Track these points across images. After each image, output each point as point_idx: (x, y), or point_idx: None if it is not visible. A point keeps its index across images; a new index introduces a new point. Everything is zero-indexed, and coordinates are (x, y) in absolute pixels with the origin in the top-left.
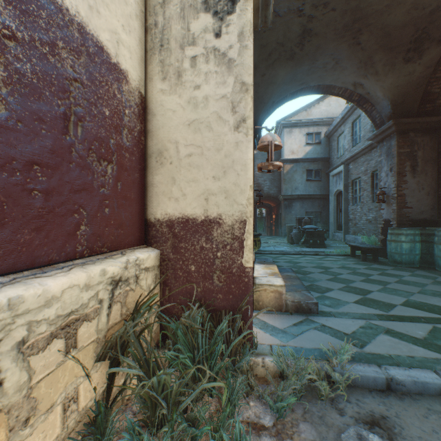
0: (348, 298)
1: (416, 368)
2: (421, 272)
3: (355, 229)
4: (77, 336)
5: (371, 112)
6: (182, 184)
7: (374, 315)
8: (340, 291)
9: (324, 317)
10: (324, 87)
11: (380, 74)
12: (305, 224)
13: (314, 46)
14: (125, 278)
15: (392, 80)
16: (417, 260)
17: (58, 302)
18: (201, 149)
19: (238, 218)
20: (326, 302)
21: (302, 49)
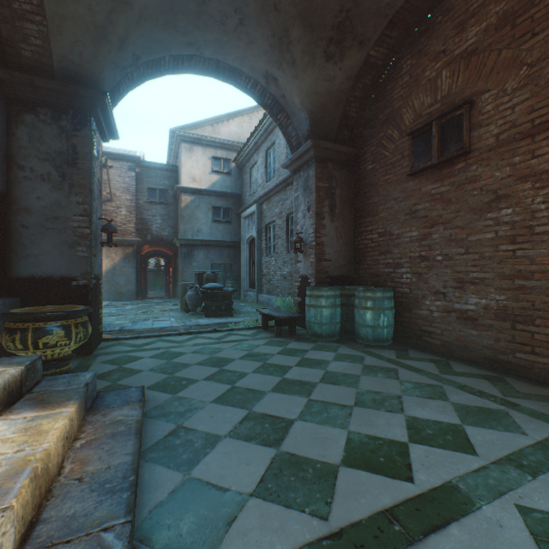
0: (246, 470)
1: None
2: (345, 349)
3: (269, 286)
4: None
5: (287, 128)
6: None
7: None
8: (232, 444)
9: None
10: (227, 69)
11: (299, 67)
12: (208, 281)
13: None
14: None
15: (312, 82)
16: (338, 330)
17: None
18: None
19: None
20: (185, 523)
21: None
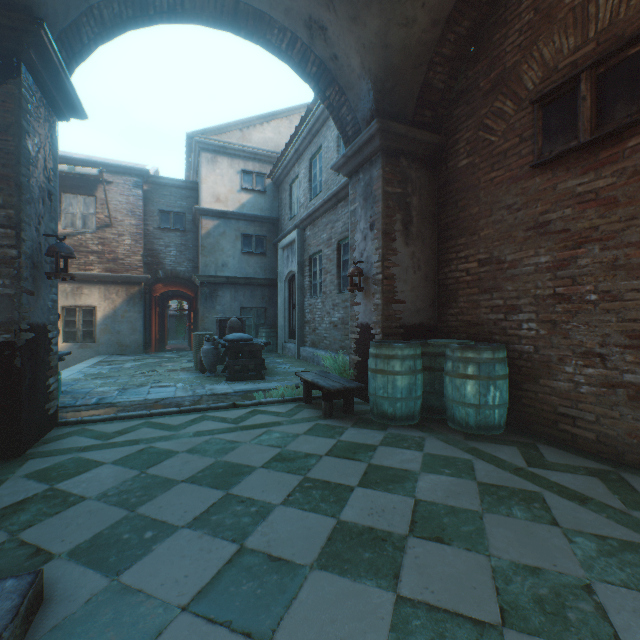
0: None
1: None
2: (435, 445)
3: (314, 337)
4: None
5: (339, 110)
6: None
7: None
8: None
9: None
10: (251, 16)
11: (359, 0)
12: (232, 330)
13: None
14: None
15: (379, 27)
16: (420, 407)
17: None
18: None
19: None
20: None
21: None
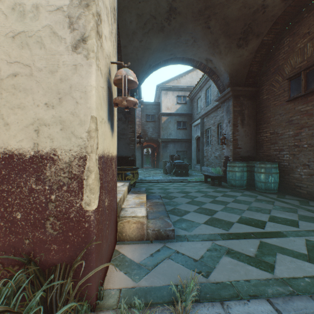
0: (200, 219)
1: (254, 300)
2: (247, 192)
3: (207, 162)
4: None
5: (217, 81)
6: (4, 110)
7: (218, 235)
8: (194, 213)
9: (180, 242)
10: (187, 60)
11: (223, 54)
12: (175, 159)
13: (178, 23)
14: None
15: (230, 59)
16: (245, 183)
17: None
18: (30, 68)
19: (77, 153)
20: (183, 225)
21: (169, 24)
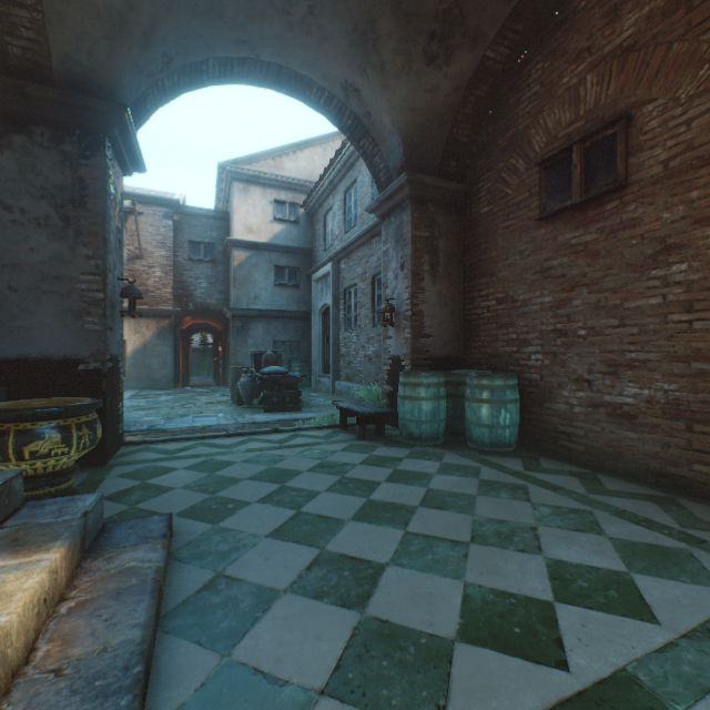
0: (315, 649)
1: None
2: (453, 457)
3: (349, 371)
4: None
5: (373, 158)
6: None
7: None
8: (295, 604)
9: None
10: (292, 78)
11: (389, 73)
12: (268, 364)
13: None
14: None
15: (407, 94)
16: (443, 430)
17: None
18: None
19: None
20: None
21: None
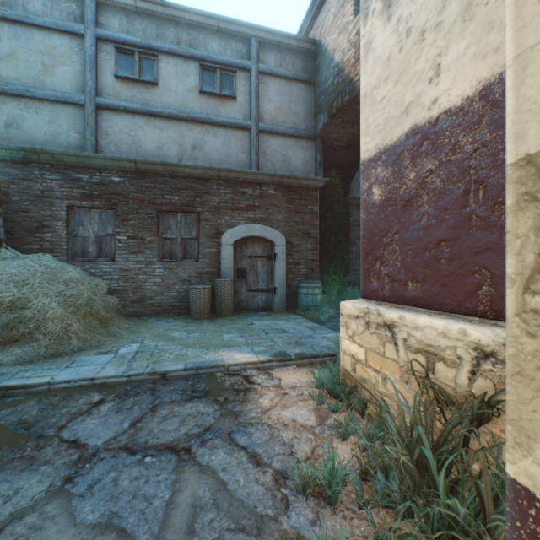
0: None
1: None
2: None
3: None
4: (435, 366)
5: None
6: None
7: None
8: None
9: None
10: None
11: None
12: None
13: None
14: (502, 357)
15: None
16: None
17: (421, 331)
18: None
19: None
20: None
21: None
